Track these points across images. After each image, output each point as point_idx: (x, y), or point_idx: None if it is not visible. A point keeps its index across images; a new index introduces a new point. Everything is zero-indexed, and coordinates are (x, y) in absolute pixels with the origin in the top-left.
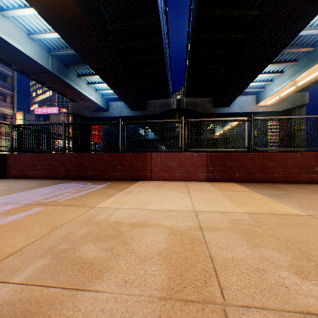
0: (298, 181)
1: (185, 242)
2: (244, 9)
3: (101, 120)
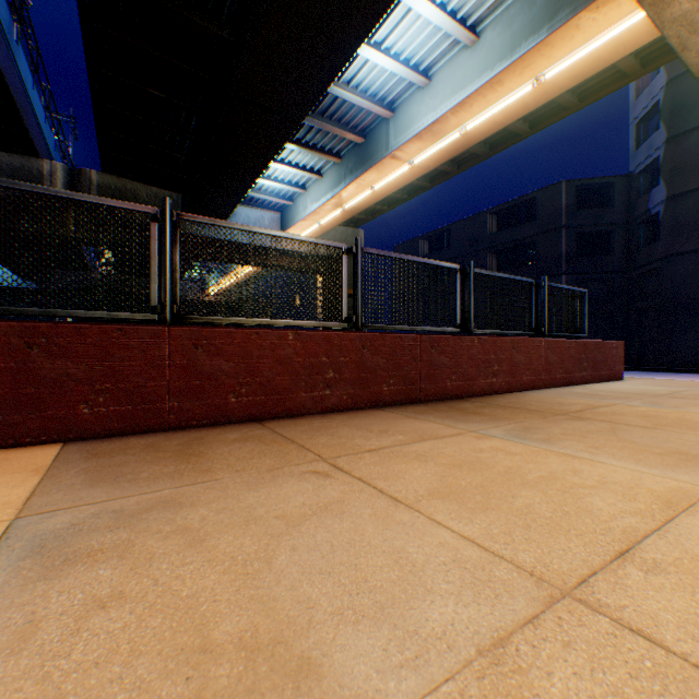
0: (293, 411)
1: None
2: None
3: None
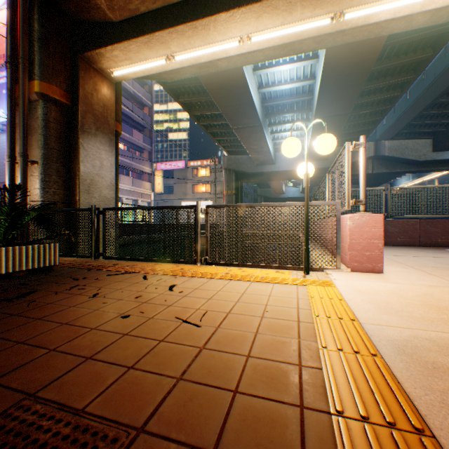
0: None
1: None
2: None
3: (260, 176)
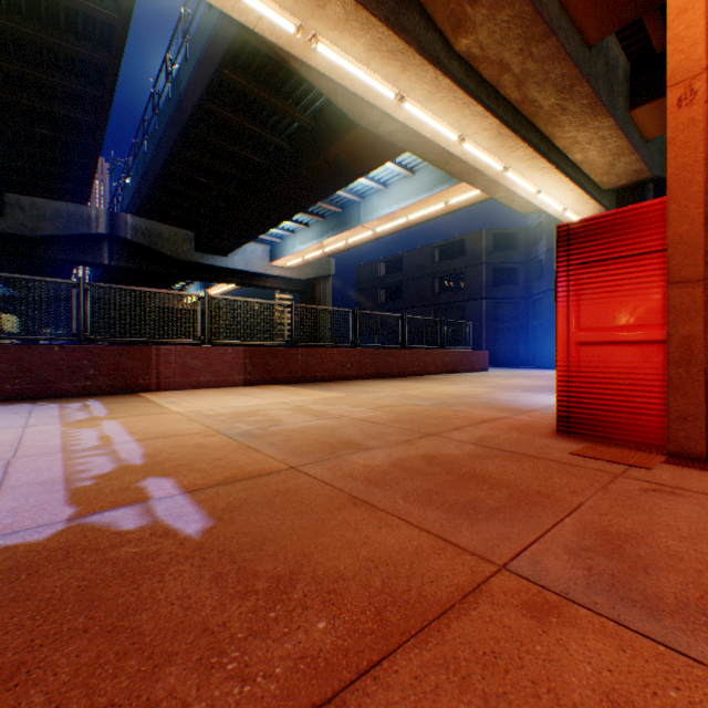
0: (337, 379)
1: (300, 410)
2: (271, 131)
3: None
